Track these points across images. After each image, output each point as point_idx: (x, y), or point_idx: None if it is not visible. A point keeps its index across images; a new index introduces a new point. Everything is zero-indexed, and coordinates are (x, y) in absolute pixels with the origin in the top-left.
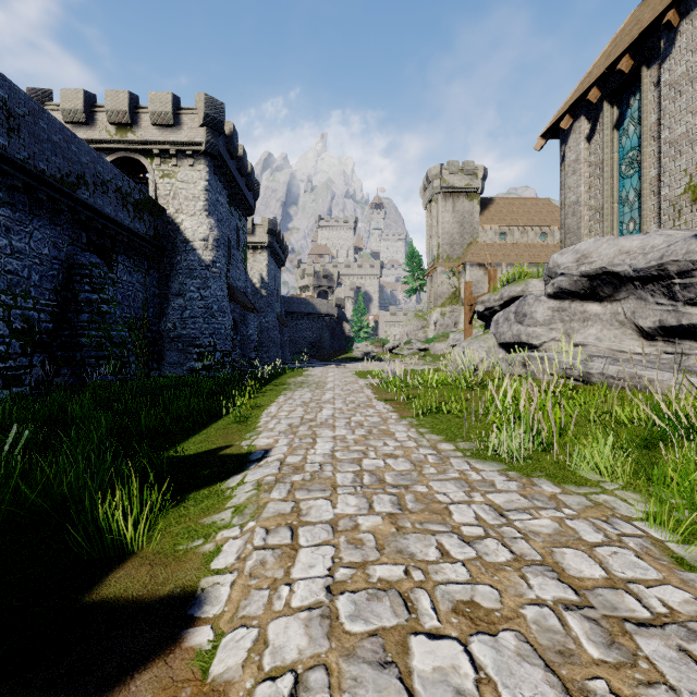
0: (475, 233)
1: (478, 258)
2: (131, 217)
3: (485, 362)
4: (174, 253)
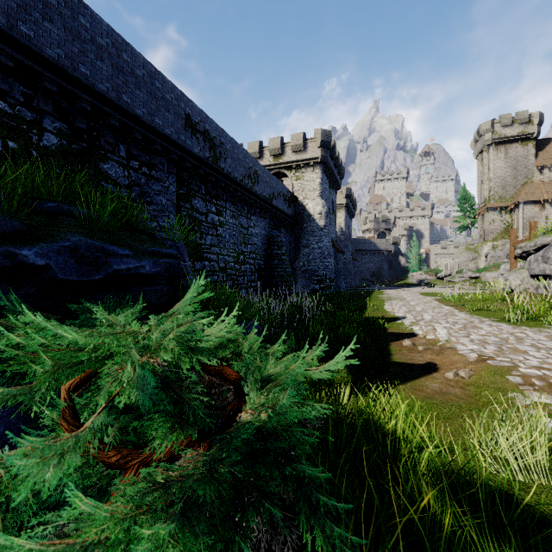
0: (529, 174)
1: (533, 196)
2: (287, 207)
3: (519, 286)
4: (302, 222)
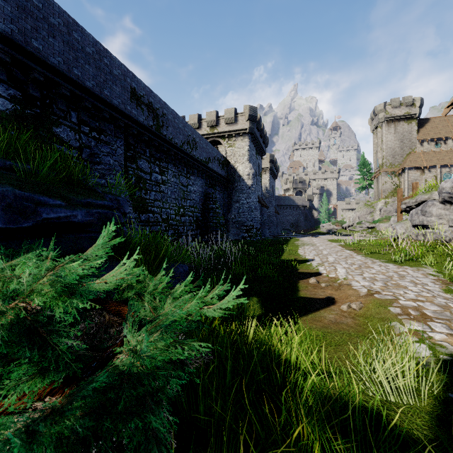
0: (413, 146)
1: (415, 164)
2: (221, 169)
3: (404, 234)
4: (234, 182)
